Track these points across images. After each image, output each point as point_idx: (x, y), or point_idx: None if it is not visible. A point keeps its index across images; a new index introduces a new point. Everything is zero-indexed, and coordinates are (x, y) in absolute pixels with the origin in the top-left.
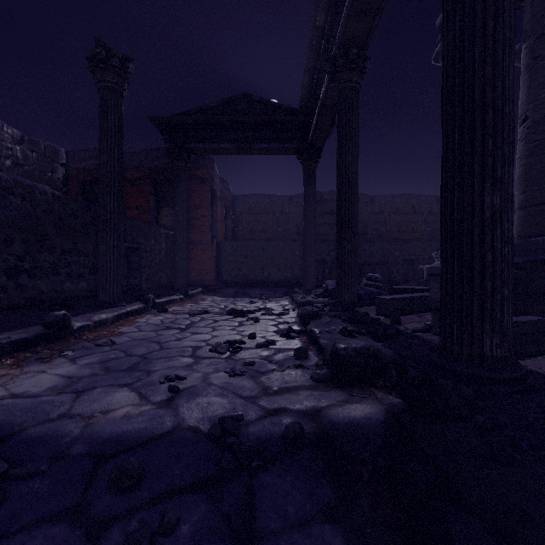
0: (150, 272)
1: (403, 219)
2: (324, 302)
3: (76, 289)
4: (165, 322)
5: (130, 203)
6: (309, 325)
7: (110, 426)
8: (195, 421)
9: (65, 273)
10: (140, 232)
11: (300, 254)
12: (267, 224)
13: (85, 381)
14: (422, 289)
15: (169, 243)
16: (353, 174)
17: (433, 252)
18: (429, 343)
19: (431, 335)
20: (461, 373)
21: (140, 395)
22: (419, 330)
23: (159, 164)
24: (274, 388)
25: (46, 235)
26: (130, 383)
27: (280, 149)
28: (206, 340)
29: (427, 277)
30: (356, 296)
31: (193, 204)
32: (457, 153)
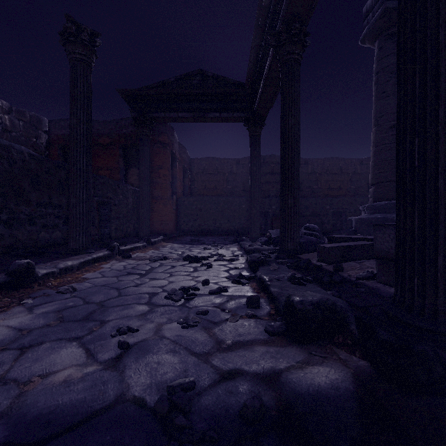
0: (118, 223)
1: (332, 178)
2: (269, 250)
3: (51, 237)
4: (127, 268)
5: (103, 164)
6: (258, 272)
7: (44, 396)
8: (141, 388)
9: (41, 224)
10: (109, 188)
11: (246, 207)
12: (219, 182)
13: (35, 335)
14: (359, 238)
15: (136, 198)
16: (295, 136)
17: (358, 206)
18: (377, 291)
19: (376, 283)
20: (425, 329)
21: (88, 352)
22: (363, 278)
23: (127, 131)
24: (228, 342)
25: (22, 190)
26: (81, 336)
27: (230, 117)
28: (163, 286)
29: (355, 227)
30: (298, 244)
31: (156, 165)
32: (418, 99)
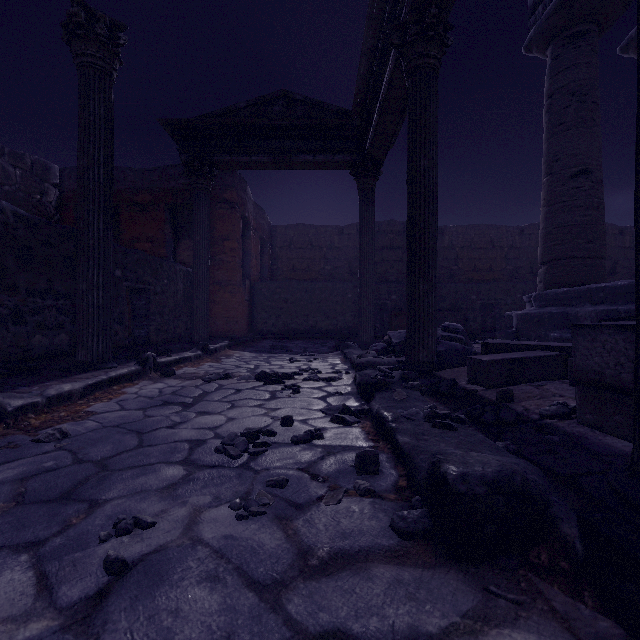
0: (161, 321)
1: (478, 255)
2: (390, 363)
3: (51, 343)
4: (165, 393)
5: (141, 233)
6: (374, 402)
7: None
8: None
9: (35, 322)
10: (147, 268)
11: (353, 297)
12: (313, 261)
13: None
14: (532, 345)
15: (189, 283)
16: (431, 186)
17: (517, 295)
18: (583, 443)
19: (576, 426)
20: None
21: (42, 581)
22: (552, 415)
23: (177, 185)
24: (321, 552)
25: (3, 269)
26: (42, 539)
27: (329, 162)
28: (216, 426)
29: (517, 326)
30: (434, 354)
31: (220, 235)
32: None
